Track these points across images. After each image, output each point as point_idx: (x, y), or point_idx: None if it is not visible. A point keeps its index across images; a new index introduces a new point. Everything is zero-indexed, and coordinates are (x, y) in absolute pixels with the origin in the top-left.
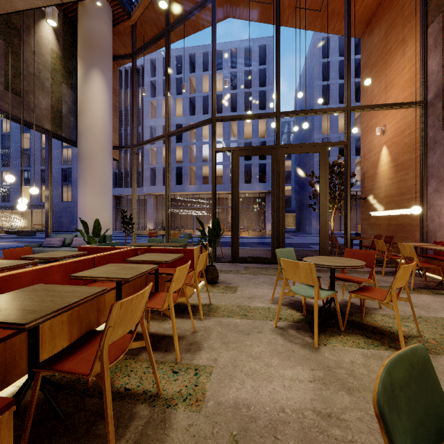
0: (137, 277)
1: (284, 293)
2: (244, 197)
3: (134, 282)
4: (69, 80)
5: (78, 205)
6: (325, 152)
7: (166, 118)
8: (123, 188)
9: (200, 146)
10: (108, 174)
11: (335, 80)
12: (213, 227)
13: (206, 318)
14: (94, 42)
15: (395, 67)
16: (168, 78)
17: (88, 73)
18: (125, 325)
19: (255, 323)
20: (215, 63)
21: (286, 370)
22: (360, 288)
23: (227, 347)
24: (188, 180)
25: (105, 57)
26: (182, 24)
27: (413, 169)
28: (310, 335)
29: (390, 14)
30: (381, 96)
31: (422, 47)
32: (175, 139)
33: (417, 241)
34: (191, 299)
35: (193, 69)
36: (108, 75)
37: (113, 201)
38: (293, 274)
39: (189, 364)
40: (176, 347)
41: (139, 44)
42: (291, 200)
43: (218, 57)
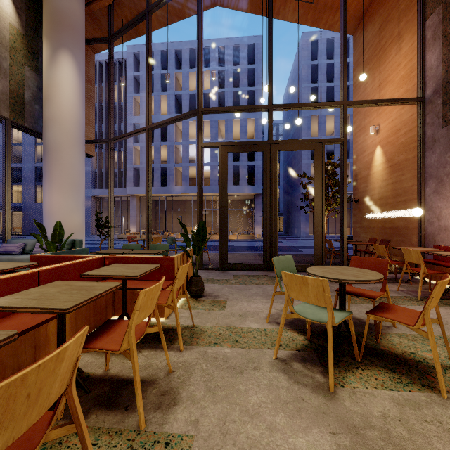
0: (82, 305)
1: (287, 316)
2: (232, 199)
3: (96, 301)
4: (32, 62)
5: (44, 206)
6: (321, 150)
7: (146, 110)
8: (104, 189)
9: (186, 145)
10: (80, 171)
11: (323, 83)
12: (198, 231)
13: (187, 347)
14: (63, 20)
15: (389, 63)
16: (148, 65)
17: (55, 55)
18: (12, 425)
19: (250, 354)
20: (201, 48)
21: (298, 436)
22: (377, 307)
23: (213, 398)
24: (174, 181)
25: (75, 38)
26: (165, 9)
27: (409, 170)
28: (320, 370)
29: (385, 9)
30: (374, 94)
31: (419, 41)
32: (160, 137)
33: (414, 245)
34: (169, 319)
35: (179, 66)
36: (80, 59)
37: (93, 203)
38: (298, 292)
39: (158, 434)
40: (139, 407)
41: (117, 29)
42: (279, 203)
43: (206, 54)
